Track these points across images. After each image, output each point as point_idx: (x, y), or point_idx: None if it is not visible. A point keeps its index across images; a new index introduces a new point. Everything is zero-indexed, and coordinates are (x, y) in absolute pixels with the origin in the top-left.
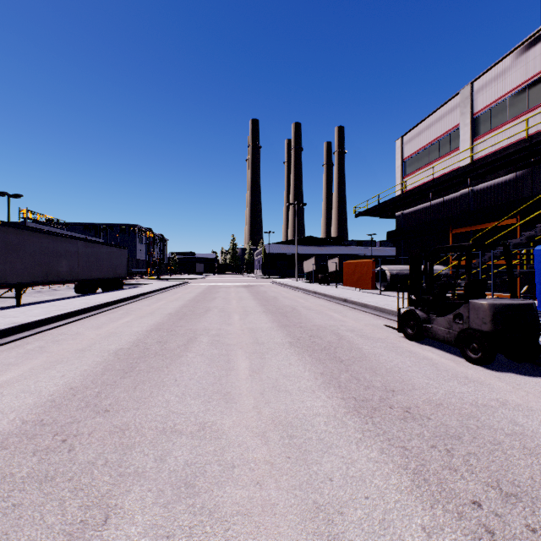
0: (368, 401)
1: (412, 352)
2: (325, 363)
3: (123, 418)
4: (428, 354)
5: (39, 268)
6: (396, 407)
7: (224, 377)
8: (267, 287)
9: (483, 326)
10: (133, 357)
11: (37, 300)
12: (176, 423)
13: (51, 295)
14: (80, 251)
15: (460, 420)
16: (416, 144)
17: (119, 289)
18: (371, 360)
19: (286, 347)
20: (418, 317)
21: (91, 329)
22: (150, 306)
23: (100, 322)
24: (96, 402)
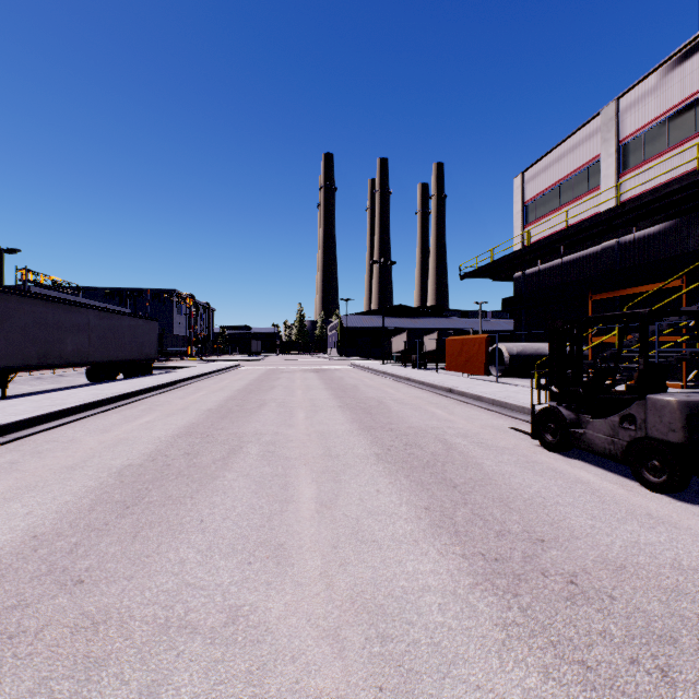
0: (506, 562)
1: (556, 470)
2: (430, 489)
3: (103, 598)
4: (581, 474)
5: (33, 346)
6: (553, 574)
7: (277, 515)
8: (344, 372)
9: (671, 435)
10: (144, 480)
11: (34, 390)
12: (189, 609)
13: (54, 383)
14: (92, 324)
15: (664, 601)
16: (542, 181)
17: (146, 375)
18: (499, 484)
19: (371, 463)
20: (562, 418)
21: (94, 433)
22: (184, 398)
23: (109, 422)
24: (67, 564)
